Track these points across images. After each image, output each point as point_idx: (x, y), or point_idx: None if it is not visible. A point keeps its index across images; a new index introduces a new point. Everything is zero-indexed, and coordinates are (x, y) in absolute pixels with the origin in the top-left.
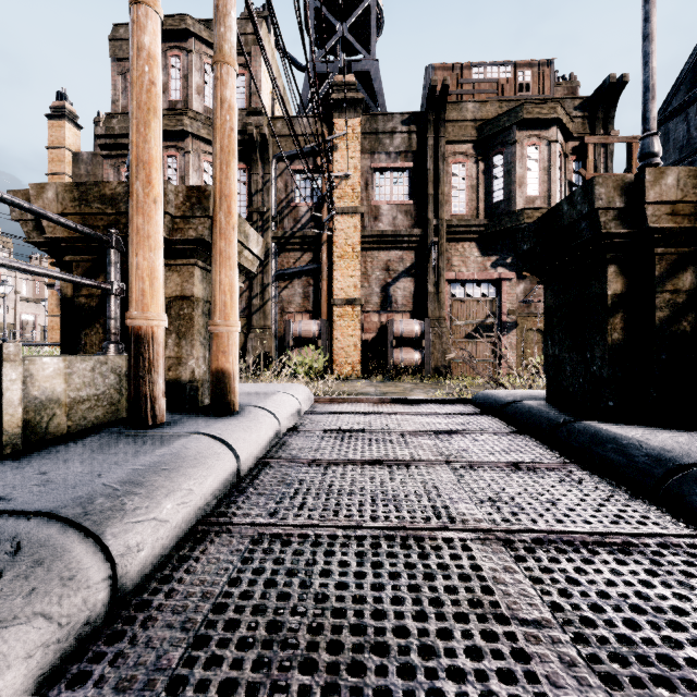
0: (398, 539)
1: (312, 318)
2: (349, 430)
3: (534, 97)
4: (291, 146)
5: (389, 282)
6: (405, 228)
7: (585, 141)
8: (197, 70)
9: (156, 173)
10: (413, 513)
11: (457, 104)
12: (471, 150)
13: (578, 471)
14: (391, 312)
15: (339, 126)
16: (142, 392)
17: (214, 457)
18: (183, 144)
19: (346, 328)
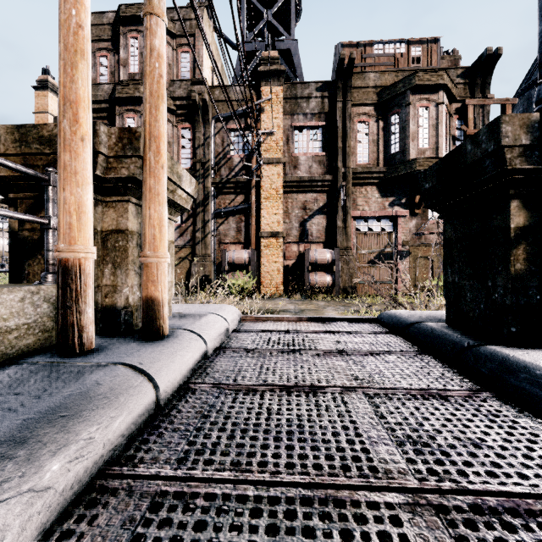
0: (315, 503)
1: (243, 248)
2: (269, 350)
3: (424, 68)
4: (226, 109)
5: (306, 219)
6: (319, 174)
7: (466, 103)
8: None
9: (83, 112)
10: (331, 457)
11: (361, 74)
12: (372, 111)
13: (492, 400)
14: (307, 242)
15: (265, 93)
16: (69, 321)
17: (127, 393)
18: (140, 108)
19: (271, 256)
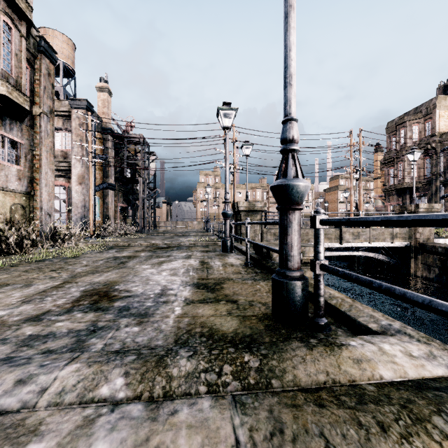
0: None
1: None
2: None
3: None
4: None
5: None
6: None
7: None
8: (409, 131)
9: (352, 211)
10: None
11: None
12: None
13: None
14: None
15: None
16: None
17: None
18: (403, 159)
19: None
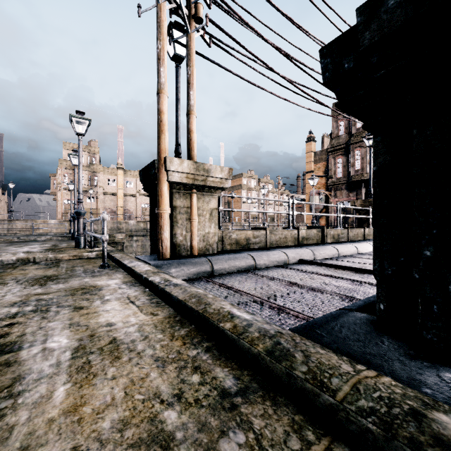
0: None
1: None
2: None
3: None
4: None
5: None
6: None
7: None
8: None
9: None
10: None
11: None
12: None
13: None
14: None
15: None
16: None
17: None
18: (362, 144)
19: None
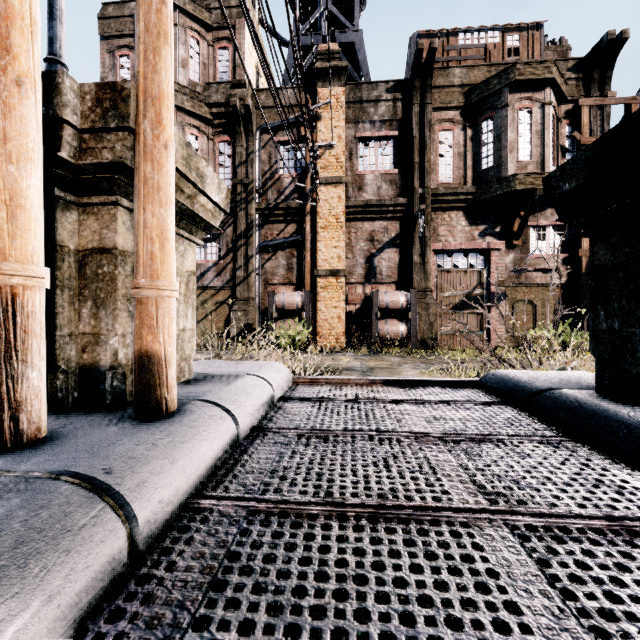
0: None
1: (295, 290)
2: (333, 432)
3: (524, 60)
4: (274, 117)
5: (373, 253)
6: (390, 197)
7: (580, 103)
8: (182, 43)
9: (21, 38)
10: None
11: (444, 69)
12: (458, 117)
13: None
14: (375, 283)
15: (322, 96)
16: None
17: (56, 547)
18: None
19: (330, 299)
